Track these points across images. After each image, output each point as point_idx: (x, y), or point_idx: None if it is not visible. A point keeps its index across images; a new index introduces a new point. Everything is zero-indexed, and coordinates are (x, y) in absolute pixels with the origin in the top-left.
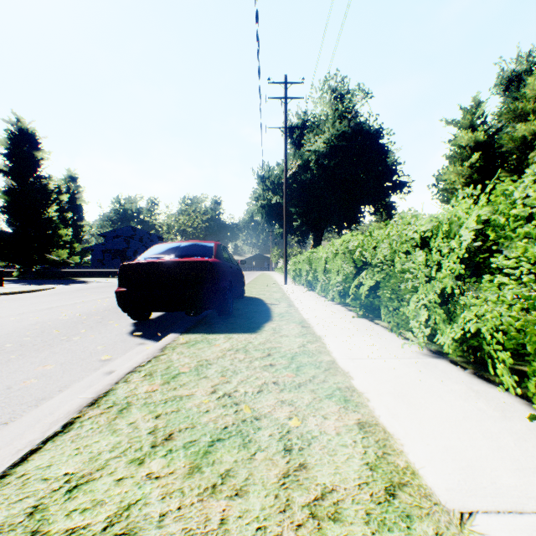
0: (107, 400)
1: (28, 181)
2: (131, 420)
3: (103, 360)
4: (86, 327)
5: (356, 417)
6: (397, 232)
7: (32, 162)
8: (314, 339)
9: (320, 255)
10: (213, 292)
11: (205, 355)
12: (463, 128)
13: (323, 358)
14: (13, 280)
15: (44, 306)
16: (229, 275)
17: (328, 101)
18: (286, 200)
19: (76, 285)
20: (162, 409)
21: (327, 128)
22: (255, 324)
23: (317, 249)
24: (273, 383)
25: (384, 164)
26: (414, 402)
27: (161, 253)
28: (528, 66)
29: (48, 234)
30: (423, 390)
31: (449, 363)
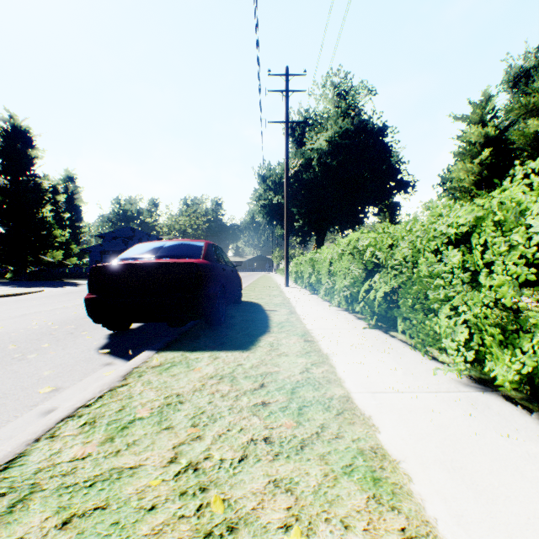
0: (3, 480)
1: (22, 180)
2: (16, 534)
3: (49, 390)
4: (52, 339)
5: (398, 525)
6: (422, 227)
7: (25, 161)
8: (320, 360)
9: (324, 256)
10: (200, 299)
11: (178, 386)
12: (472, 124)
13: (334, 392)
14: (5, 282)
15: (19, 312)
16: (220, 278)
17: (331, 98)
18: (287, 198)
19: (67, 287)
20: (80, 501)
21: (330, 125)
22: (249, 337)
23: (321, 249)
24: (264, 440)
25: (388, 163)
26: (482, 483)
27: (141, 253)
28: (536, 62)
29: (42, 234)
30: (487, 456)
31: (503, 399)
